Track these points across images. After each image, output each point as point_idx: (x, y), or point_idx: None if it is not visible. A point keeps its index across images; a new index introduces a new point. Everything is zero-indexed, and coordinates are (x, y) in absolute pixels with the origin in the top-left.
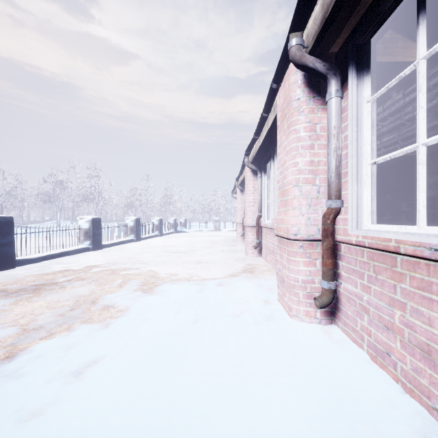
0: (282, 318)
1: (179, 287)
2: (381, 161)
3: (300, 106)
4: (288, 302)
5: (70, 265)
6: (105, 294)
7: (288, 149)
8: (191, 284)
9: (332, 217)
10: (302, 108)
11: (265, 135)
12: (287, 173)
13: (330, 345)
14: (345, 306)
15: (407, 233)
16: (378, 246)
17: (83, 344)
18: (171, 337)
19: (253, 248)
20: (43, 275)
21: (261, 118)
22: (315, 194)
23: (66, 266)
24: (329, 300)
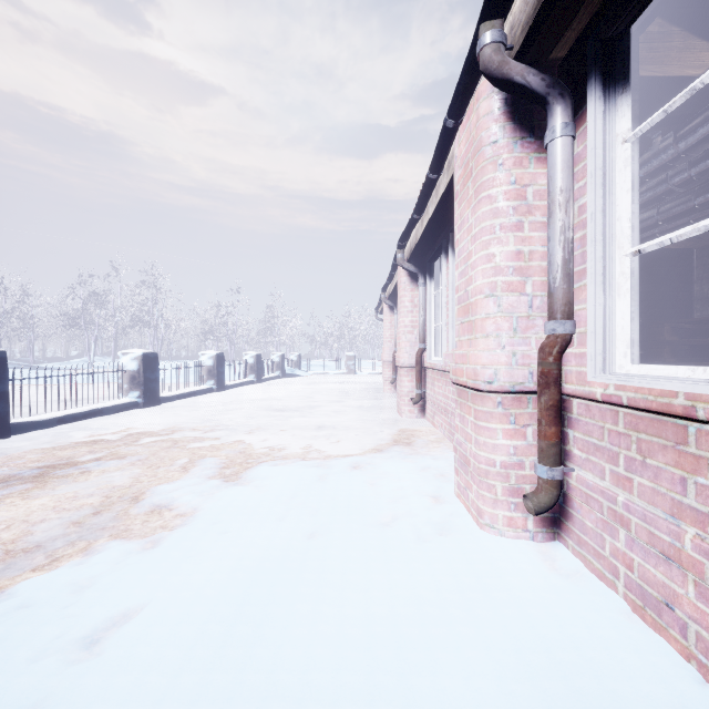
0: (465, 530)
1: (286, 472)
2: (652, 248)
3: (497, 154)
4: (476, 500)
5: (104, 433)
6: (157, 485)
7: (476, 232)
8: (307, 466)
9: (558, 352)
10: (502, 158)
11: (433, 213)
12: (474, 274)
13: (556, 584)
14: (580, 510)
15: None
16: (648, 404)
17: (107, 582)
18: (268, 566)
19: (411, 404)
20: (55, 450)
21: (425, 183)
22: (524, 311)
23: (96, 434)
24: (552, 500)
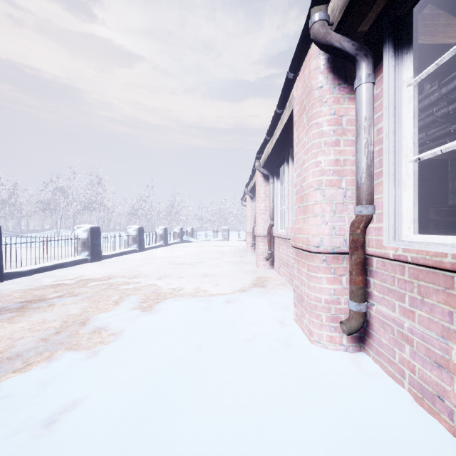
0: (301, 344)
1: (183, 305)
2: (428, 156)
3: (322, 95)
4: (308, 324)
5: (64, 279)
6: (98, 313)
7: (308, 147)
8: (197, 301)
9: (363, 226)
10: (326, 98)
11: (279, 135)
12: (307, 175)
13: (363, 381)
14: (378, 332)
15: None
16: (426, 261)
17: (62, 380)
18: (170, 369)
19: (265, 260)
20: (32, 290)
21: (274, 115)
22: (340, 199)
23: (59, 280)
24: (359, 325)
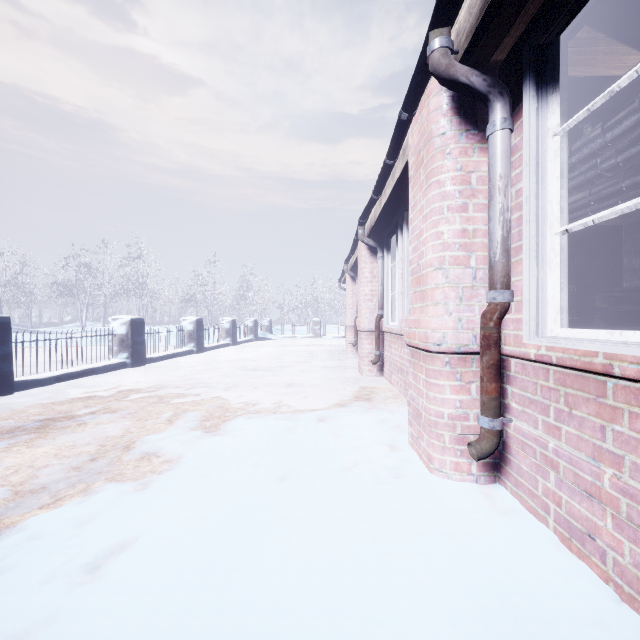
0: (417, 474)
1: (259, 424)
2: (578, 227)
3: (445, 145)
4: (427, 448)
5: (97, 390)
6: (145, 435)
7: (427, 212)
8: (278, 419)
9: (497, 318)
10: (449, 148)
11: (390, 194)
12: (425, 249)
13: (495, 519)
14: (517, 456)
15: (624, 343)
16: (574, 363)
17: (105, 517)
18: (245, 505)
19: (371, 364)
20: (54, 405)
21: (383, 168)
22: (469, 282)
23: (89, 391)
24: (492, 447)
